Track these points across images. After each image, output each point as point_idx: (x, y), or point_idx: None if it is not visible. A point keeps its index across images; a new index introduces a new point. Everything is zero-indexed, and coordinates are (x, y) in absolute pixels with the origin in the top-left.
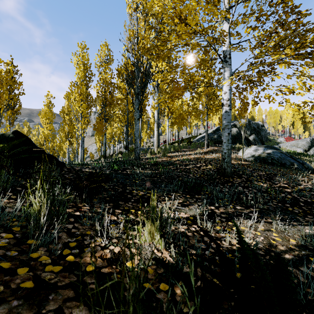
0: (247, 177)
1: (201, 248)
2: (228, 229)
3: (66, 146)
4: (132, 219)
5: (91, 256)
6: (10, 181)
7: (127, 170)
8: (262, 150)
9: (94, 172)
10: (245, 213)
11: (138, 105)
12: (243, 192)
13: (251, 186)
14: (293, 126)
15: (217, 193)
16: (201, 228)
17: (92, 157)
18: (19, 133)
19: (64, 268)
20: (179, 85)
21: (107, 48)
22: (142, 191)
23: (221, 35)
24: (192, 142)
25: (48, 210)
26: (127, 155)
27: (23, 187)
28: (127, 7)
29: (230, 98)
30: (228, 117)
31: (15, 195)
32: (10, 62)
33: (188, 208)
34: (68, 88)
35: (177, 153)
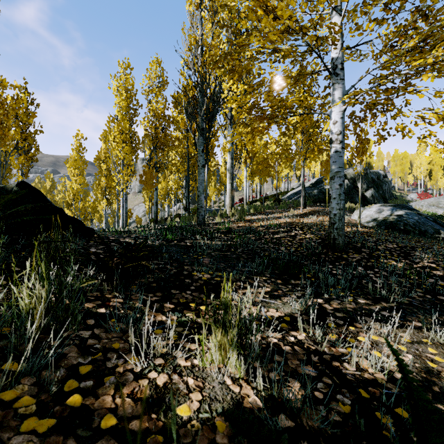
0: (369, 252)
1: (308, 376)
2: (351, 340)
3: (103, 207)
4: (191, 319)
5: (114, 394)
6: (0, 257)
7: (186, 240)
8: (389, 211)
9: (134, 243)
10: (374, 310)
11: (202, 146)
12: (366, 275)
13: (377, 265)
14: (430, 177)
15: (325, 276)
16: (321, 357)
17: (139, 222)
18: (27, 185)
19: (60, 421)
20: (264, 112)
21: (159, 66)
22: (208, 272)
23: (330, 31)
24: (280, 200)
25: (49, 306)
26: (187, 218)
27: (23, 266)
28: (187, 2)
29: (343, 131)
30: (339, 160)
31: (7, 279)
32: (23, 87)
33: (280, 301)
34: (105, 124)
35: (260, 216)
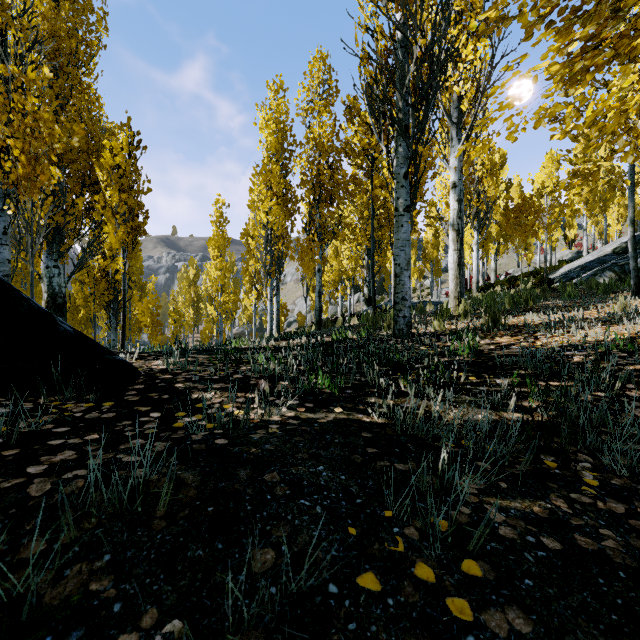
0: None
1: None
2: None
3: (253, 301)
4: None
5: None
6: None
7: (370, 394)
8: None
9: None
10: None
11: (405, 165)
12: None
13: None
14: None
15: None
16: None
17: (301, 321)
18: None
19: None
20: None
21: (324, 65)
22: None
23: None
24: (552, 282)
25: None
26: (371, 321)
27: None
28: None
29: None
30: None
31: None
32: (125, 125)
33: None
34: (250, 179)
35: (536, 317)
